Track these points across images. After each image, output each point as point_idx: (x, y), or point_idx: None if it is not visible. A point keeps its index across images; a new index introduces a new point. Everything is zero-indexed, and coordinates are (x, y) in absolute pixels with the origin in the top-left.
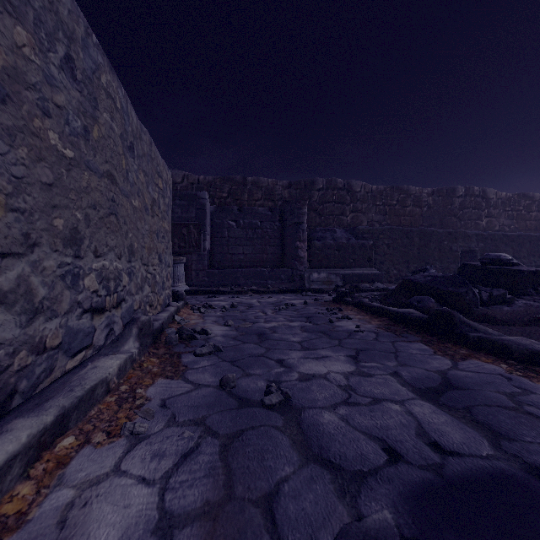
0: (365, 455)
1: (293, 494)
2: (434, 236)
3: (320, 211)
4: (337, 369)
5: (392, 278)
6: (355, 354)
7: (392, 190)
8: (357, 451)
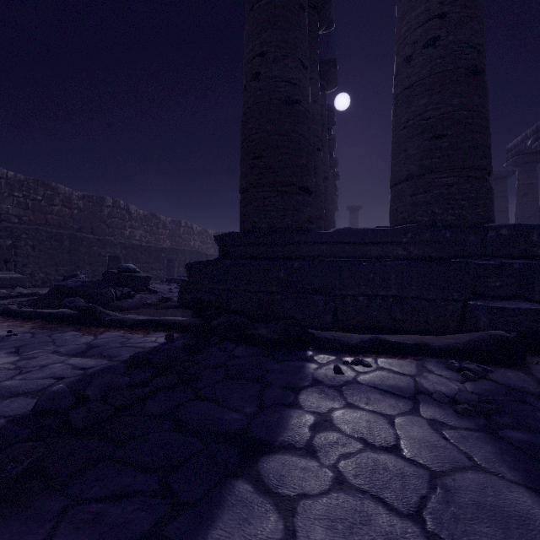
0: (44, 383)
1: (4, 407)
2: (85, 241)
3: None
4: (2, 362)
5: (39, 281)
6: (16, 350)
7: (37, 183)
8: (38, 384)
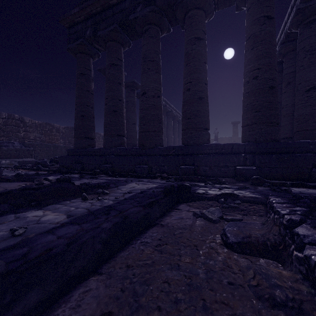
0: None
1: None
2: (59, 147)
3: (3, 129)
4: None
5: None
6: None
7: (46, 124)
8: None
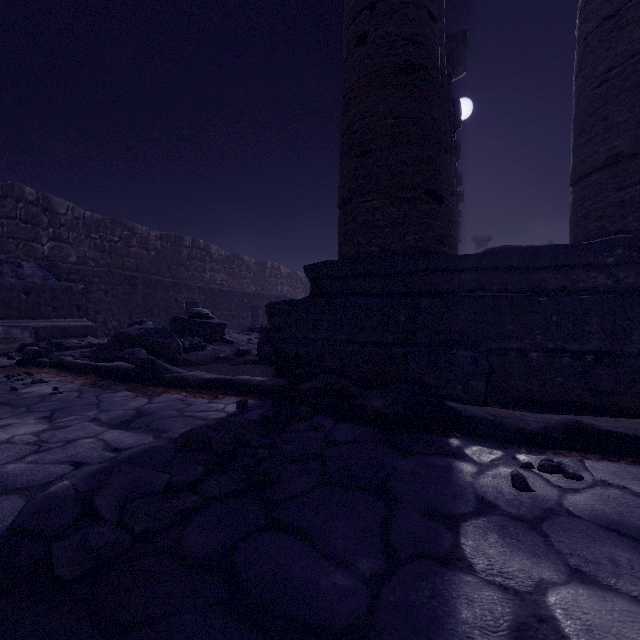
0: (54, 473)
1: None
2: (161, 285)
3: None
4: (25, 431)
5: (112, 330)
6: (50, 415)
7: (114, 223)
8: (46, 474)
